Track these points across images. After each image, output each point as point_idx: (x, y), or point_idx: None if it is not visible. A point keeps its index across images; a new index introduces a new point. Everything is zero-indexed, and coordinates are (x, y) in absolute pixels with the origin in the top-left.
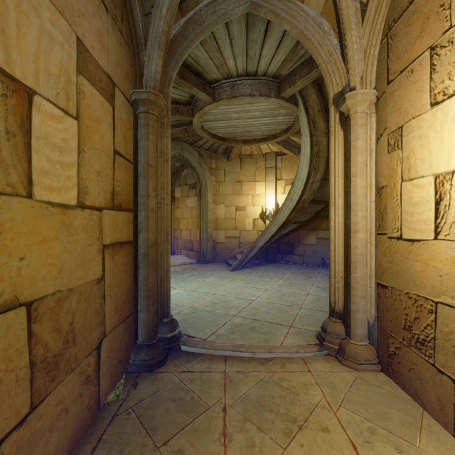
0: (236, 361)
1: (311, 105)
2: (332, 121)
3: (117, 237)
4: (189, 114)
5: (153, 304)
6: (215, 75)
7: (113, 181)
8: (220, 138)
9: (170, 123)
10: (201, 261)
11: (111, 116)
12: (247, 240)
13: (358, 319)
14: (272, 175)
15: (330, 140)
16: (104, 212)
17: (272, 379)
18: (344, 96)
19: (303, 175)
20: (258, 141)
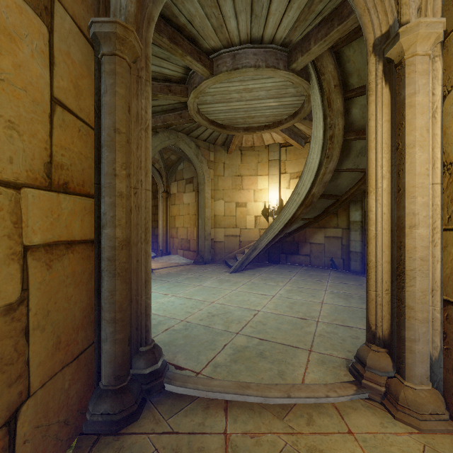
0: (241, 411)
1: (327, 79)
2: (372, 75)
3: (60, 233)
4: (183, 93)
5: (122, 330)
6: (213, 42)
7: (49, 145)
8: (219, 126)
9: (150, 79)
10: (198, 262)
11: (46, 42)
12: (248, 239)
13: (418, 352)
14: (276, 168)
15: (368, 102)
16: (26, 191)
17: (297, 449)
18: (397, 31)
19: (313, 165)
20: (261, 128)
